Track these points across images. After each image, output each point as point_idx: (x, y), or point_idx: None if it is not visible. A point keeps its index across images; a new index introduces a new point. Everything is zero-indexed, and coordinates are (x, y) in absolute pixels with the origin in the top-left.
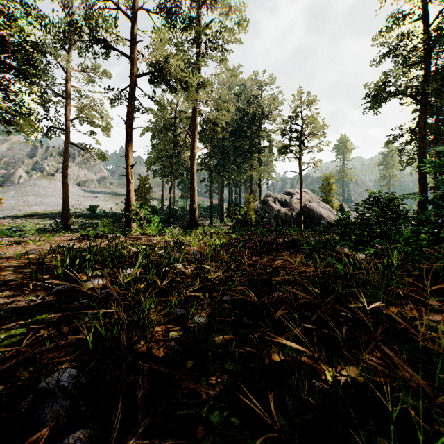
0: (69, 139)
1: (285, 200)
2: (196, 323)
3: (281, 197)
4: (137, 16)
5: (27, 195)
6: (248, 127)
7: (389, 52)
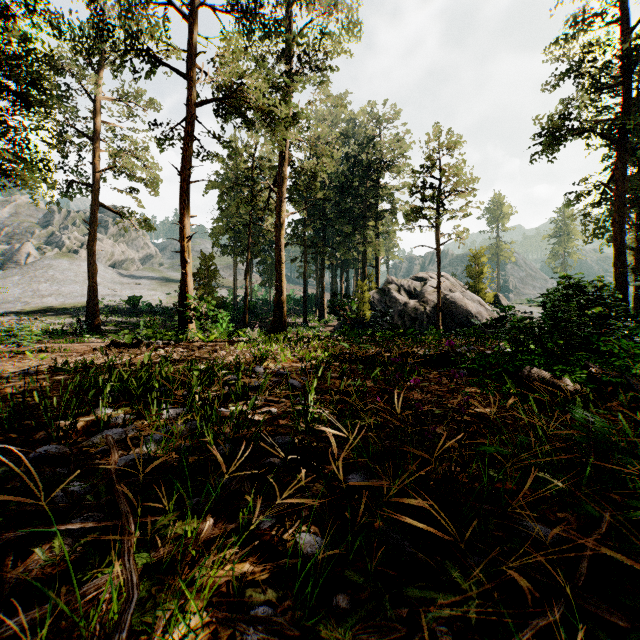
0: (97, 199)
1: (414, 288)
2: (302, 555)
3: (408, 284)
4: (196, 16)
5: (38, 282)
6: (360, 182)
7: (570, 69)
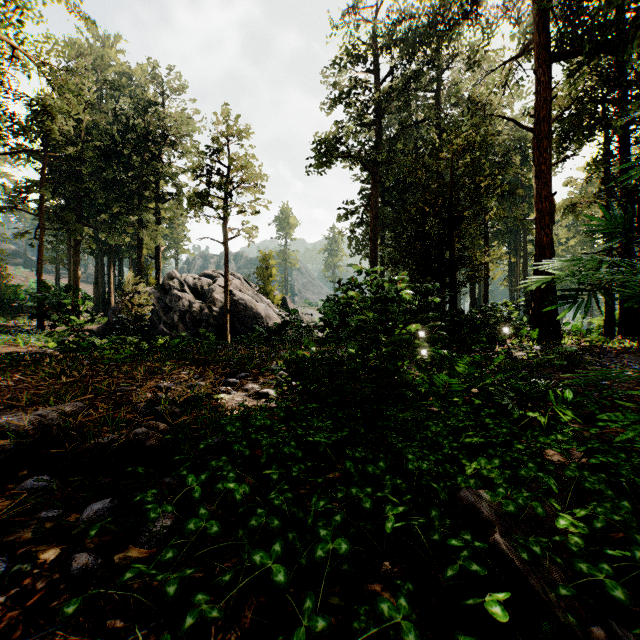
0: None
1: (202, 286)
2: None
3: (195, 281)
4: None
5: None
6: (134, 150)
7: (342, 94)
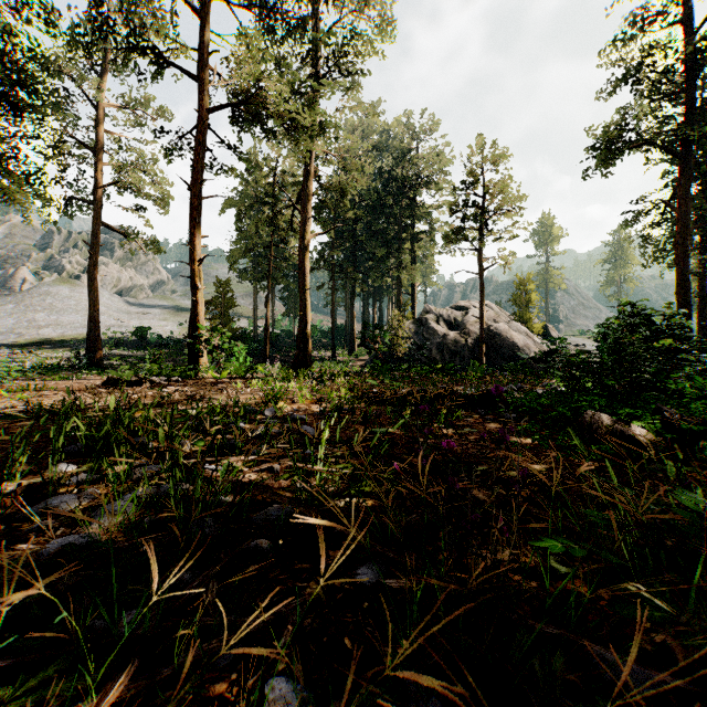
0: (99, 218)
1: (455, 318)
2: None
3: (448, 313)
4: (209, 10)
5: (34, 311)
6: (395, 200)
7: (628, 74)
